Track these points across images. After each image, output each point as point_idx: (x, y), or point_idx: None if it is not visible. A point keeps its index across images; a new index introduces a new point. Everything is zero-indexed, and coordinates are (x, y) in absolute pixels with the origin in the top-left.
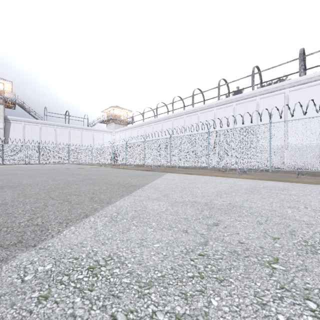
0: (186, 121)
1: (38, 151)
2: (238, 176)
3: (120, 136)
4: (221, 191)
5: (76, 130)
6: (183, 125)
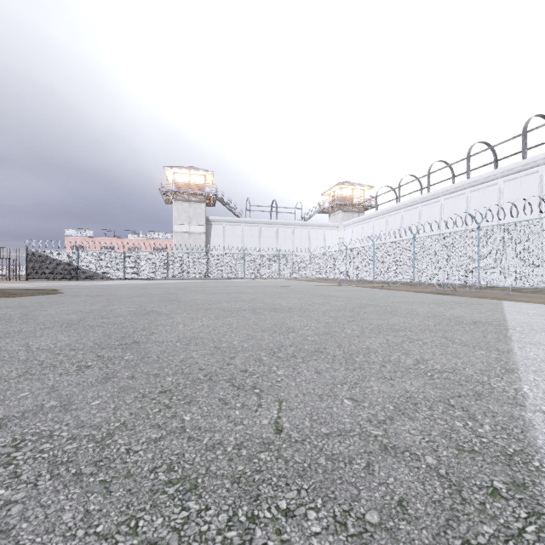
0: (504, 191)
1: (243, 261)
2: None
3: (353, 233)
4: None
5: (285, 228)
6: (497, 201)
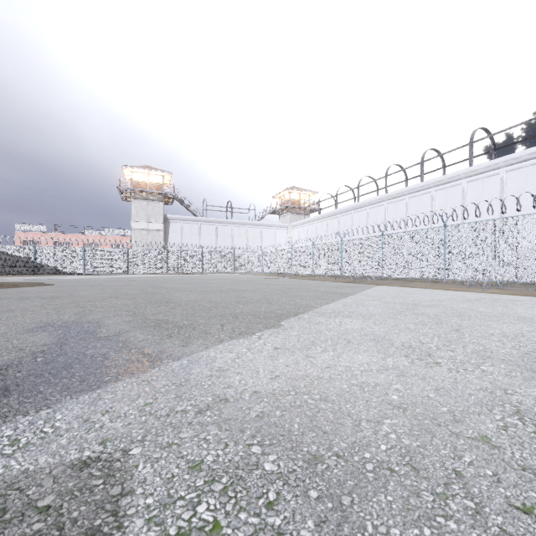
0: (409, 205)
1: (201, 257)
2: (481, 290)
3: (300, 233)
4: (435, 299)
5: (240, 227)
6: (405, 212)
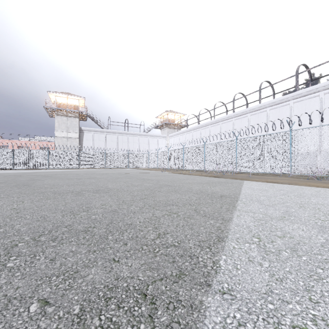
0: (250, 120)
1: (104, 157)
2: None
3: (174, 141)
4: None
5: (134, 137)
6: (247, 125)
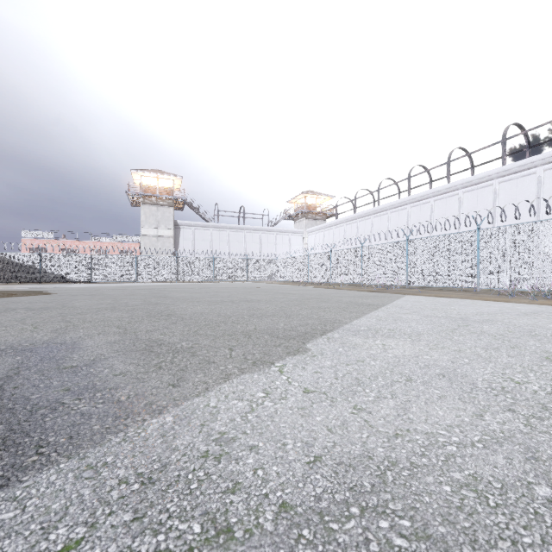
0: (434, 209)
1: (212, 265)
2: (528, 301)
3: (316, 239)
4: (483, 312)
5: (253, 233)
6: (429, 216)
